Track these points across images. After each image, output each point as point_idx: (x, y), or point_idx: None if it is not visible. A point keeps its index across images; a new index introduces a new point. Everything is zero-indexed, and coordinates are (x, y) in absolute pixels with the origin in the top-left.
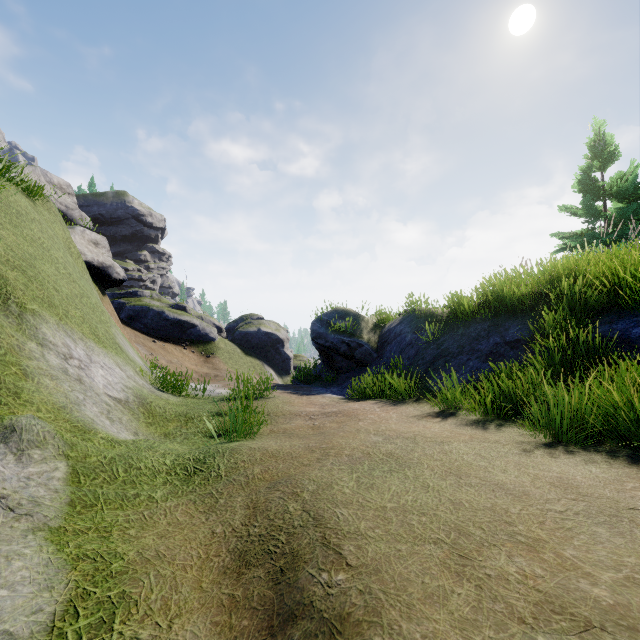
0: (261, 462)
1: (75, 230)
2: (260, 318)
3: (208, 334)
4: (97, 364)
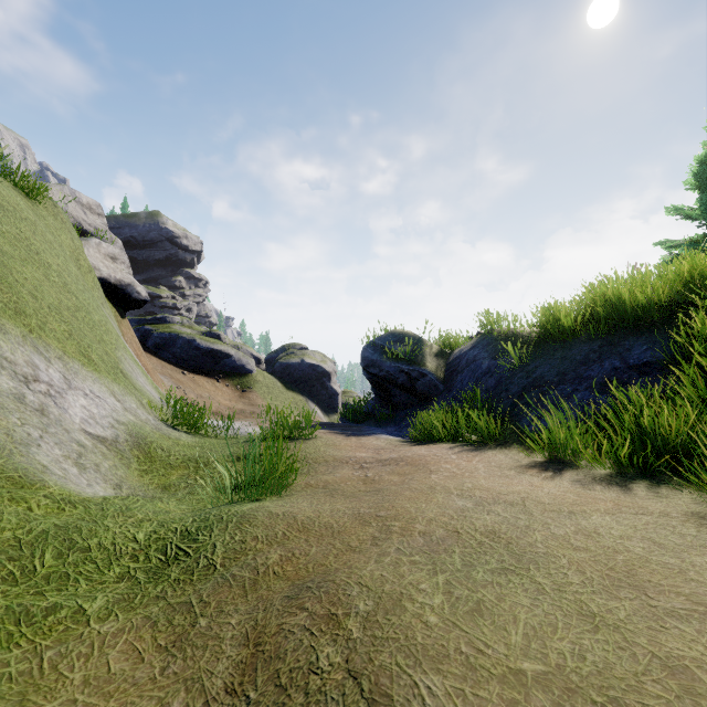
0: (283, 540)
1: (89, 242)
2: (304, 348)
3: (244, 365)
4: (79, 391)
